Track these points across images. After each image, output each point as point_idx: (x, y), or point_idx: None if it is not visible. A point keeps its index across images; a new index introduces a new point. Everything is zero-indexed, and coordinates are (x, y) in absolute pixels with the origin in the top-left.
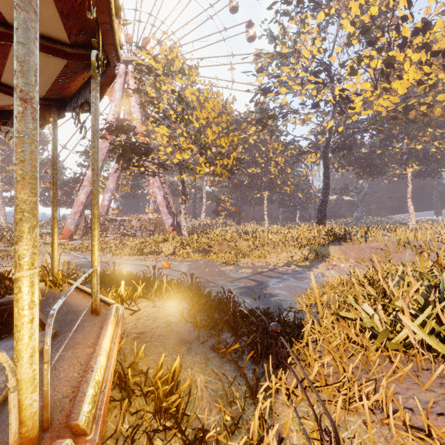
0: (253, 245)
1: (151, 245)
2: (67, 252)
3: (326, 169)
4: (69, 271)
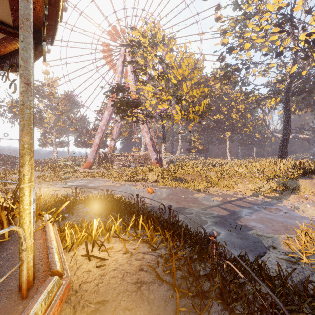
0: (221, 176)
1: (140, 174)
2: (86, 177)
3: (287, 110)
4: (47, 205)
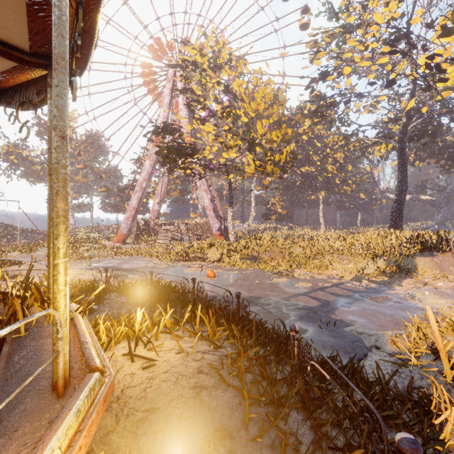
0: (310, 253)
1: (197, 251)
2: (118, 255)
3: (402, 161)
4: (73, 291)
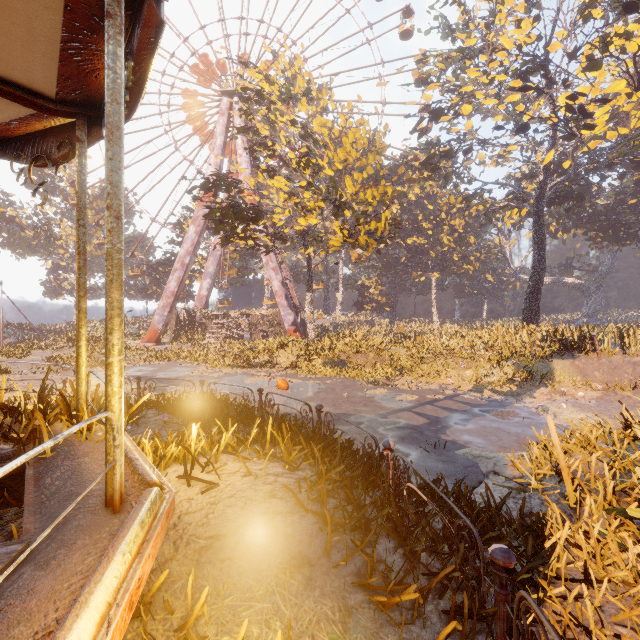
0: (417, 355)
1: (262, 353)
2: (151, 360)
3: (539, 232)
4: None
